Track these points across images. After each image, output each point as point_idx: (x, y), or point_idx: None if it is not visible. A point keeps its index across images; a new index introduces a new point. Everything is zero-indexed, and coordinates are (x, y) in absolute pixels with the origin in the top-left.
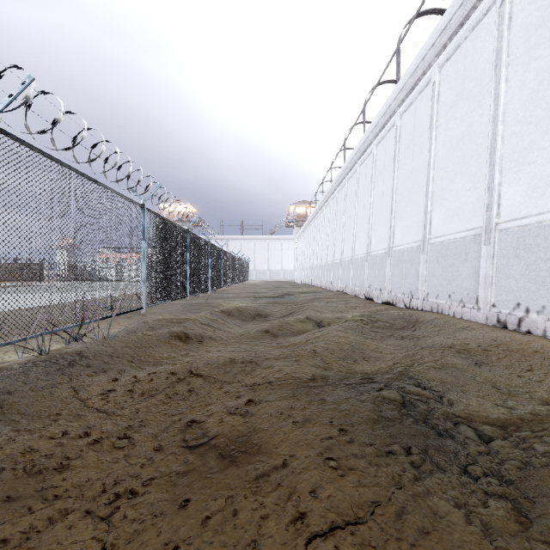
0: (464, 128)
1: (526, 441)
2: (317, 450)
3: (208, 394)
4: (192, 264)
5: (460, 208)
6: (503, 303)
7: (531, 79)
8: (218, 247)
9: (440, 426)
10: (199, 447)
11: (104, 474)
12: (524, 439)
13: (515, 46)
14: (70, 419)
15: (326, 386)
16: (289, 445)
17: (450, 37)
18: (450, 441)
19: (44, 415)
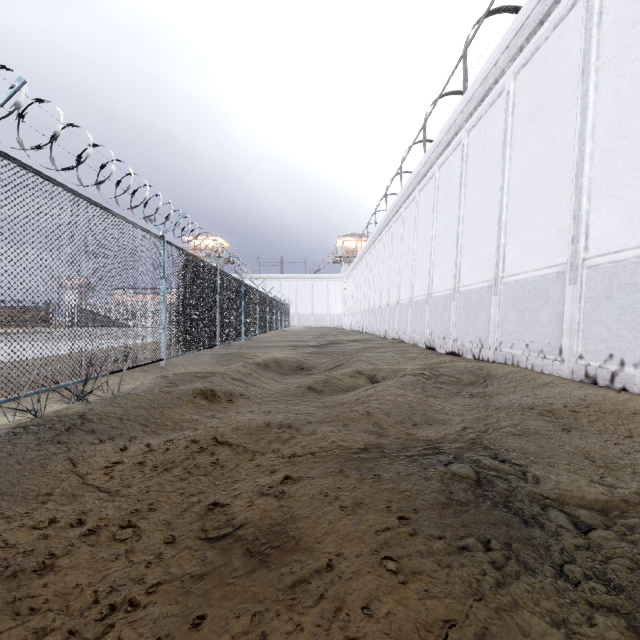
0: (544, 146)
1: (635, 531)
2: (371, 547)
3: (236, 468)
4: (222, 307)
5: (539, 241)
6: (592, 354)
7: (626, 86)
8: (253, 288)
9: (525, 511)
10: (222, 539)
11: (98, 578)
12: (632, 528)
13: (606, 47)
14: (63, 502)
15: (381, 458)
16: (335, 539)
17: (528, 38)
18: (539, 531)
19: (30, 495)
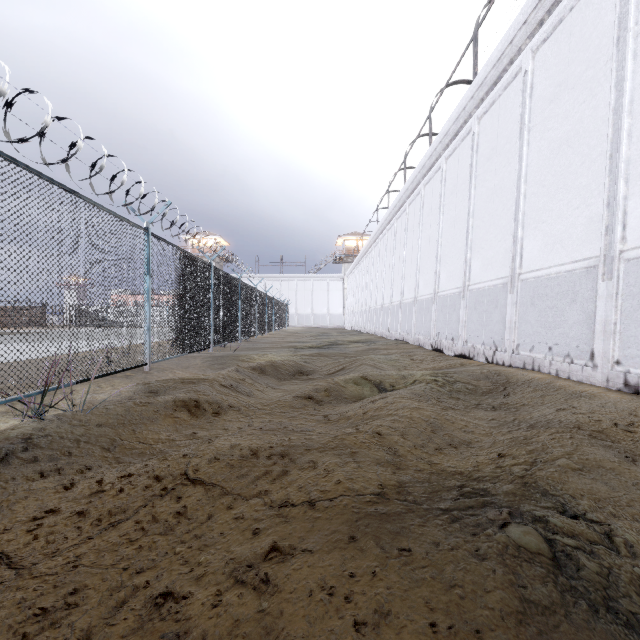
0: (570, 127)
1: None
2: None
3: (207, 522)
4: (217, 306)
5: (564, 232)
6: (632, 360)
7: None
8: (251, 287)
9: None
10: None
11: None
12: None
13: None
14: None
15: (407, 514)
16: None
17: (549, 10)
18: None
19: None
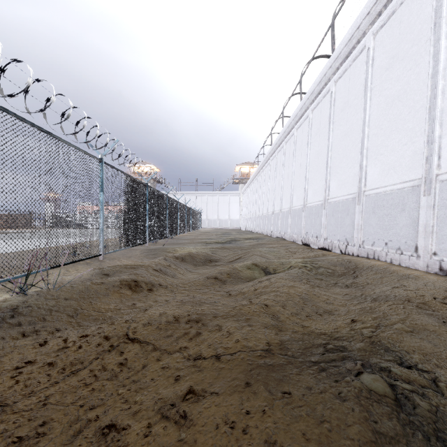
0: (400, 87)
1: None
2: None
3: (142, 371)
4: (151, 214)
5: (396, 161)
6: (445, 252)
7: None
8: (175, 200)
9: None
10: None
11: None
12: None
13: None
14: None
15: (287, 365)
16: None
17: (385, 4)
18: None
19: None
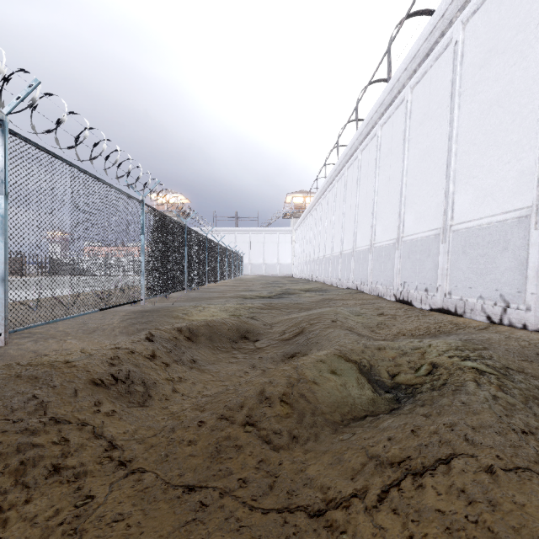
0: None
1: None
2: None
3: None
4: (153, 252)
5: None
6: None
7: None
8: (201, 234)
9: None
10: None
11: None
12: None
13: None
14: None
15: None
16: None
17: None
18: None
19: None
